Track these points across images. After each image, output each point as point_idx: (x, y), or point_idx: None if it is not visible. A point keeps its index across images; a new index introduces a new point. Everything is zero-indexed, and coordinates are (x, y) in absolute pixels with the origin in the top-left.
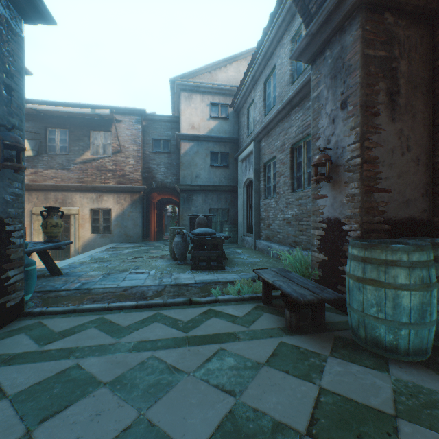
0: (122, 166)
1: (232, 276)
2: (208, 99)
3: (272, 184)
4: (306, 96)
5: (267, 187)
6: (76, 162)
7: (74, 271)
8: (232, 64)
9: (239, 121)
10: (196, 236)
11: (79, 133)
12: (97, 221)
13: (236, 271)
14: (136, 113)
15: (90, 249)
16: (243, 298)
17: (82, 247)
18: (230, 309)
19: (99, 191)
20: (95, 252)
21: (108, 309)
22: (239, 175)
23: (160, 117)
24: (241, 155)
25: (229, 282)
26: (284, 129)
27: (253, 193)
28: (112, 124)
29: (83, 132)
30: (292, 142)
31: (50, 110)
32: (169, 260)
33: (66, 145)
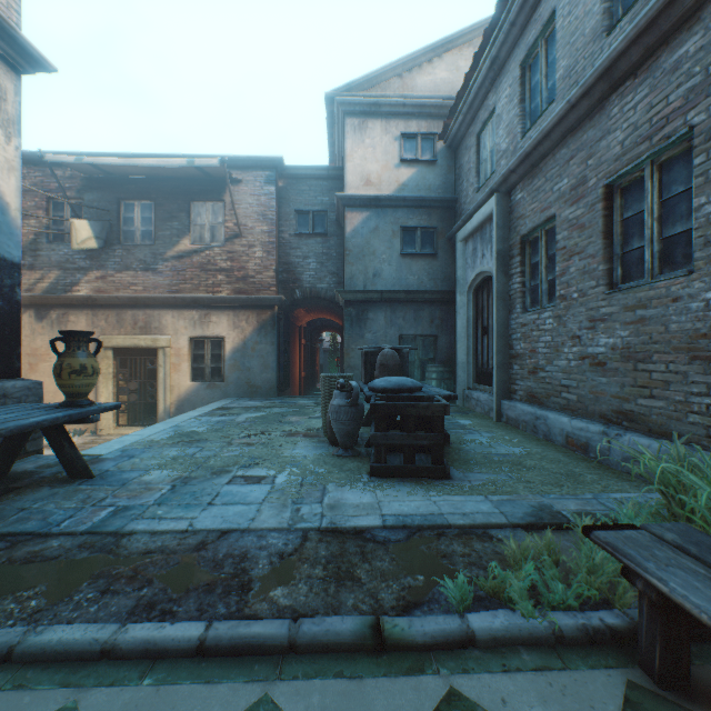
0: (242, 261)
1: (477, 503)
2: (396, 127)
3: (543, 280)
4: (665, 37)
5: (529, 287)
6: (167, 258)
7: (122, 467)
8: (442, 57)
9: (456, 164)
10: (379, 396)
11: (172, 206)
12: (200, 360)
13: (481, 488)
14: (267, 165)
15: (190, 408)
16: (560, 632)
17: (176, 404)
18: (531, 708)
19: (203, 306)
20: (187, 418)
21: (109, 653)
22: (458, 270)
23: (308, 171)
24: (465, 228)
25: (475, 530)
26: (583, 147)
27: (495, 302)
28: (226, 188)
29: (178, 205)
30: (611, 170)
31: (120, 164)
32: (320, 442)
33: (152, 229)
